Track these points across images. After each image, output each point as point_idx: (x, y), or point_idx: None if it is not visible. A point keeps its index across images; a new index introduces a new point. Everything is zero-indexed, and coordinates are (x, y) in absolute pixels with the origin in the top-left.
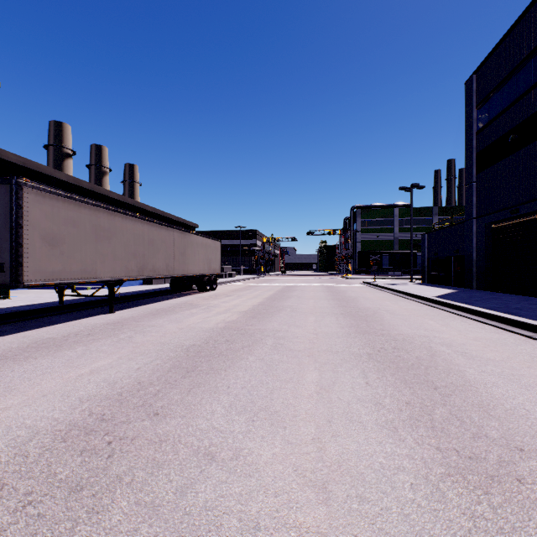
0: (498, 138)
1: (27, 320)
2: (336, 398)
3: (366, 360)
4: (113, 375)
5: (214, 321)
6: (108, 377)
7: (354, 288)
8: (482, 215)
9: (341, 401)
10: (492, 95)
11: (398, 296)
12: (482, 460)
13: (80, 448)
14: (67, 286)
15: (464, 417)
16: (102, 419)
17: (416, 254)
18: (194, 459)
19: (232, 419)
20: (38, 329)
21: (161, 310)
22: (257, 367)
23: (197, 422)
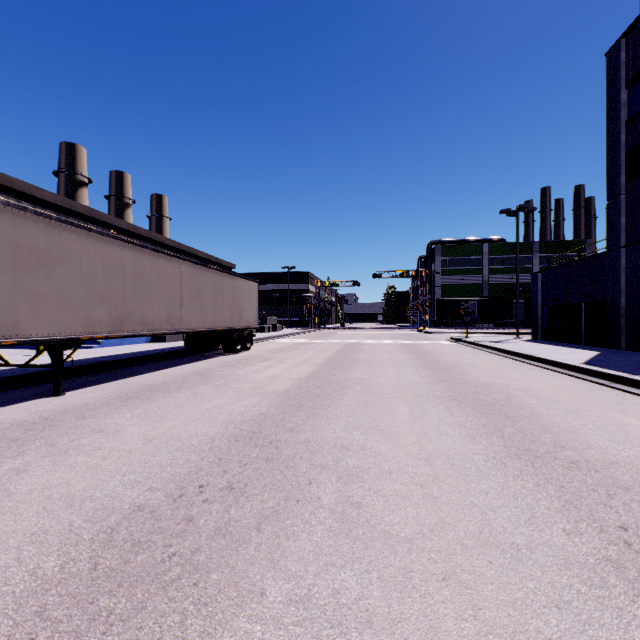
0: None
1: None
2: None
3: (639, 612)
4: None
5: (223, 418)
6: None
7: (442, 347)
8: (639, 241)
9: None
10: None
11: (517, 361)
12: None
13: None
14: None
15: None
16: None
17: (512, 302)
18: None
19: None
20: None
21: (146, 389)
22: None
23: None
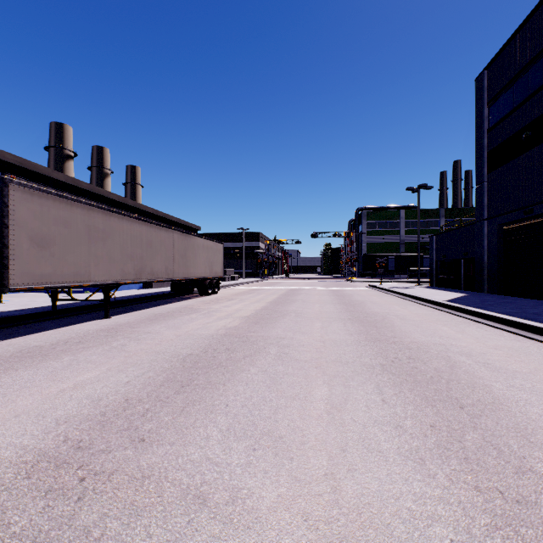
0: (511, 136)
1: (16, 326)
2: (349, 419)
3: (379, 372)
4: (99, 390)
5: (214, 327)
6: (93, 393)
7: (360, 291)
8: (494, 216)
9: (355, 423)
10: (505, 91)
11: (407, 300)
12: (534, 505)
13: (46, 487)
14: (61, 290)
15: (501, 445)
16: (78, 447)
17: (423, 257)
18: (181, 503)
19: (230, 448)
20: (26, 336)
21: (159, 315)
22: (259, 380)
23: (189, 451)
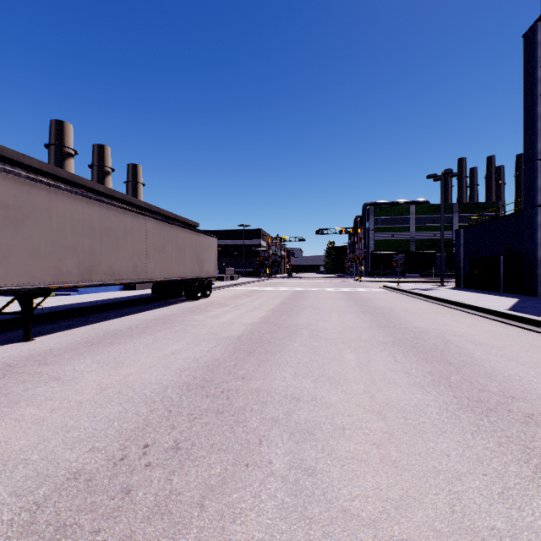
0: None
1: None
2: None
3: None
4: None
5: (178, 364)
6: None
7: (378, 294)
8: None
9: None
10: None
11: (446, 307)
12: None
13: None
14: None
15: None
16: None
17: (435, 255)
18: None
19: None
20: None
21: (111, 334)
22: None
23: None
